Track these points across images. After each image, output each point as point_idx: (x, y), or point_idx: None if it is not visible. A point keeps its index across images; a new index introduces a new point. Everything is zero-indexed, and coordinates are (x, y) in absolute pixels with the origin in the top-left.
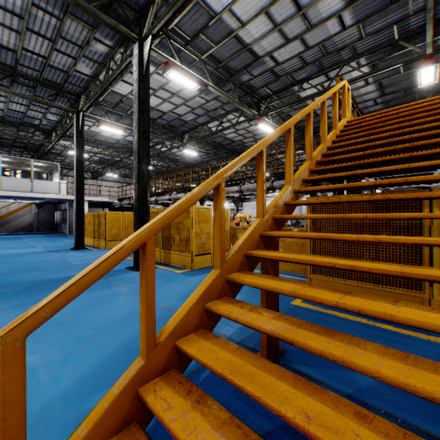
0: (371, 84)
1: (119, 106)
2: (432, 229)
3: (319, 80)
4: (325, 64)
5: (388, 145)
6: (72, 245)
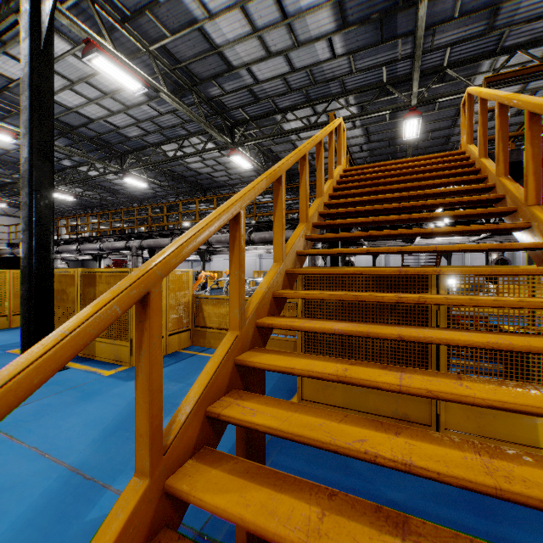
0: (358, 128)
1: (4, 95)
2: (440, 315)
3: (305, 113)
4: (312, 94)
5: (397, 210)
6: None
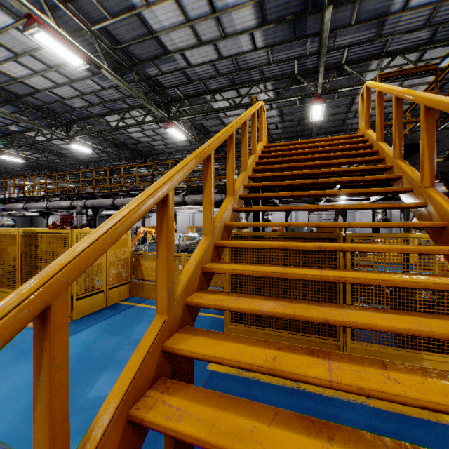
0: (274, 110)
1: None
2: None
3: (231, 94)
4: (237, 79)
5: (312, 185)
6: None
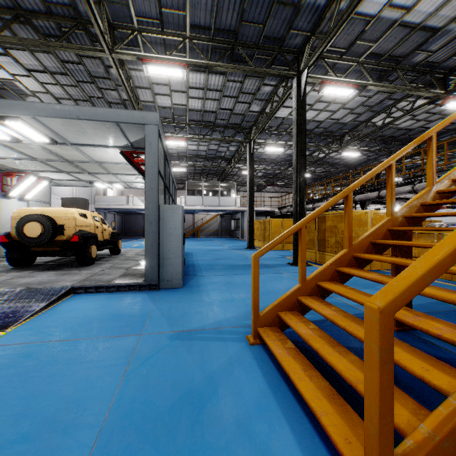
0: None
1: (280, 127)
2: None
3: None
4: None
5: None
6: (245, 246)
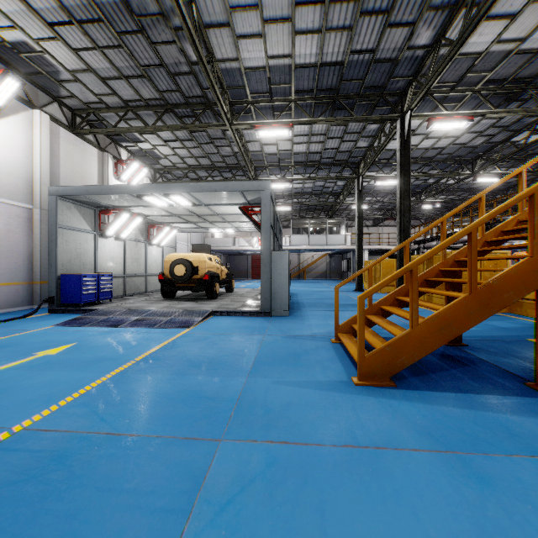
0: None
1: (393, 158)
2: None
3: None
4: None
5: None
6: (354, 289)
